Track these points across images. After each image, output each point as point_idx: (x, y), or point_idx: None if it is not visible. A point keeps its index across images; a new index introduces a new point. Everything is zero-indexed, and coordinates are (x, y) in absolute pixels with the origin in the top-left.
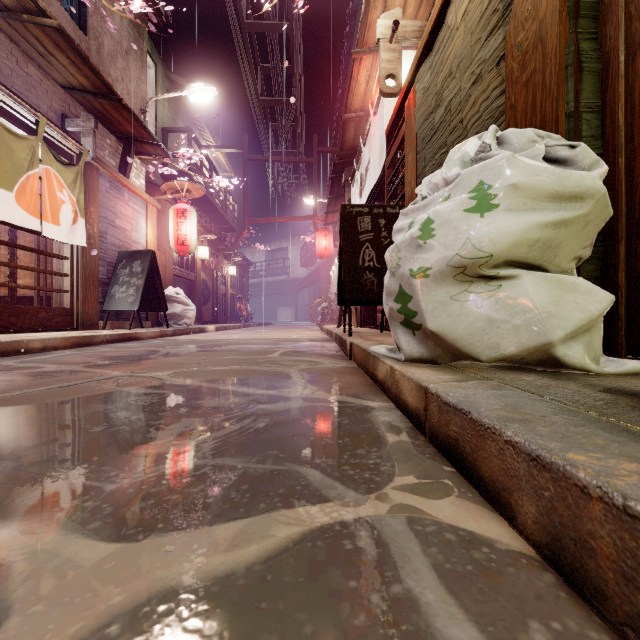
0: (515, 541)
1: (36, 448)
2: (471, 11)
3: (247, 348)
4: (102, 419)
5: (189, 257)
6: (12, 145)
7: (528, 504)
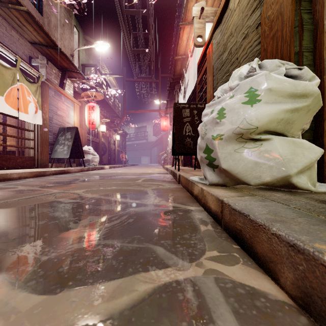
0: (279, 294)
1: (6, 234)
2: (242, 1)
3: (125, 177)
4: (45, 217)
5: (95, 130)
6: (3, 72)
7: (287, 272)
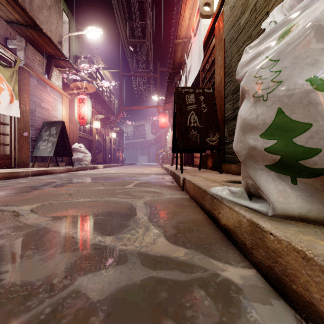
0: None
1: None
2: None
3: (114, 180)
4: None
5: (89, 127)
6: None
7: None
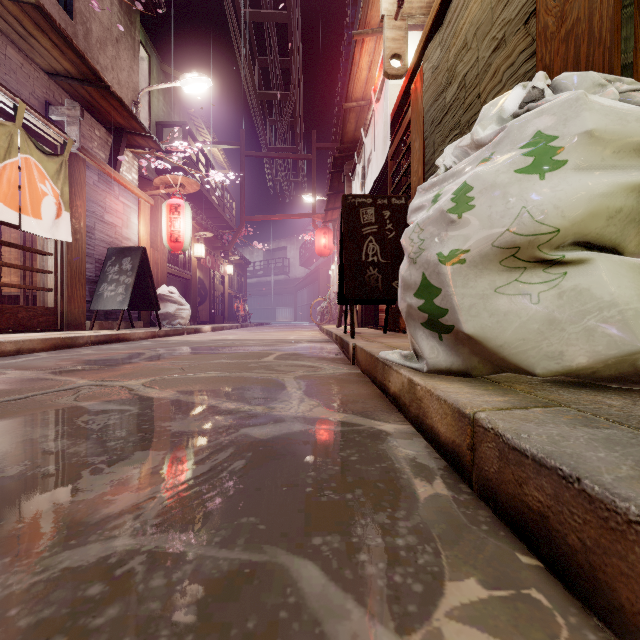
0: None
1: None
2: None
3: (241, 350)
4: (27, 453)
5: (184, 255)
6: None
7: None
